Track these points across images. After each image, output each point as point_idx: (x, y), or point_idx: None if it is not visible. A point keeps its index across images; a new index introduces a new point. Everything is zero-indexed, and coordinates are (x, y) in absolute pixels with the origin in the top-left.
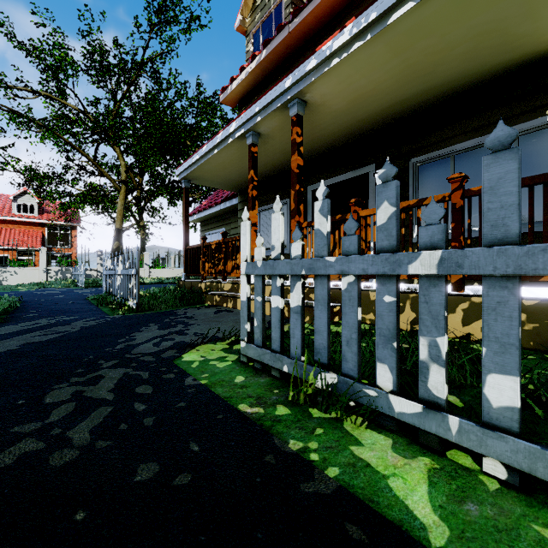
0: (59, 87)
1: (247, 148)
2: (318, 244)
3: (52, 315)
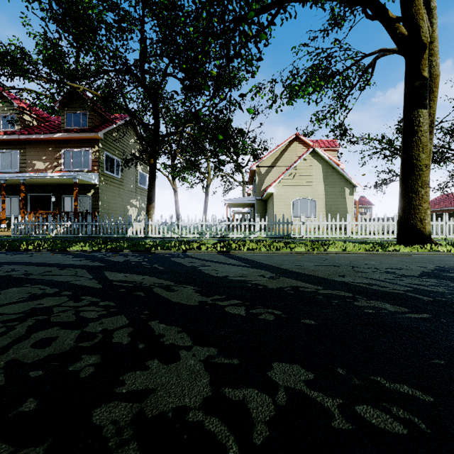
0: None
1: None
2: (27, 221)
3: None
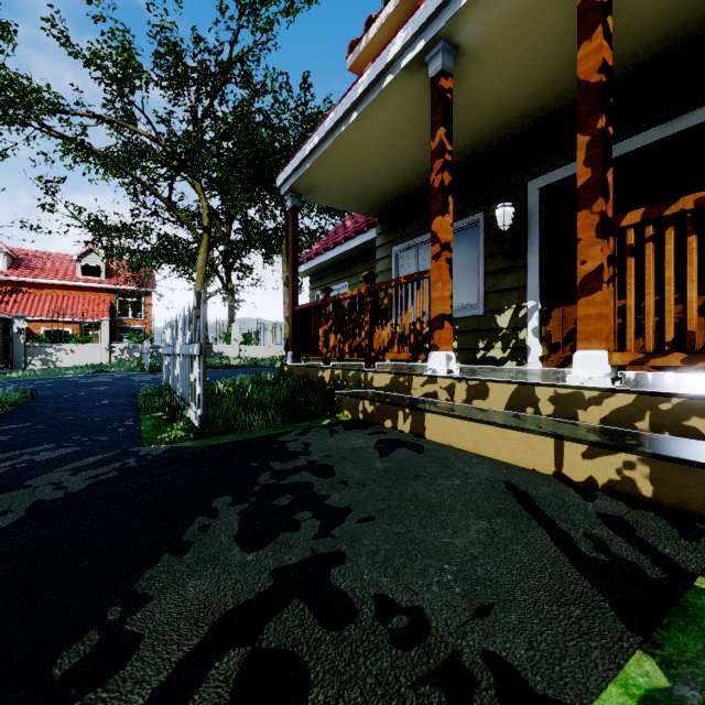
0: (126, 109)
1: (419, 101)
2: None
3: (30, 441)
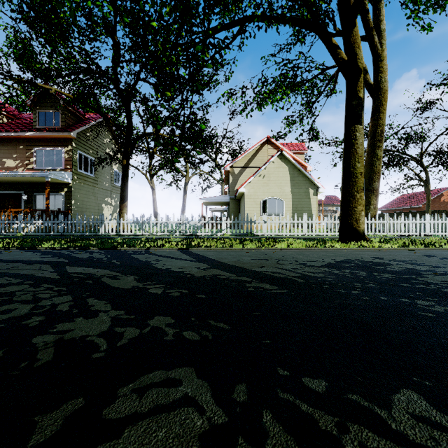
0: None
1: None
2: None
3: None
